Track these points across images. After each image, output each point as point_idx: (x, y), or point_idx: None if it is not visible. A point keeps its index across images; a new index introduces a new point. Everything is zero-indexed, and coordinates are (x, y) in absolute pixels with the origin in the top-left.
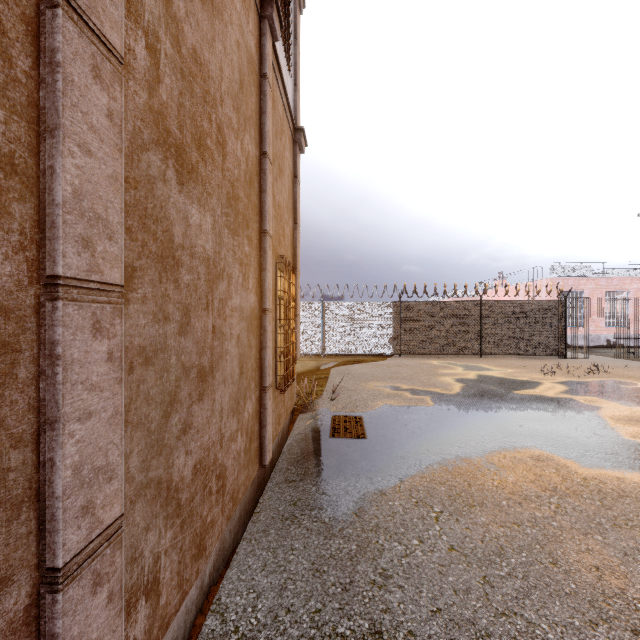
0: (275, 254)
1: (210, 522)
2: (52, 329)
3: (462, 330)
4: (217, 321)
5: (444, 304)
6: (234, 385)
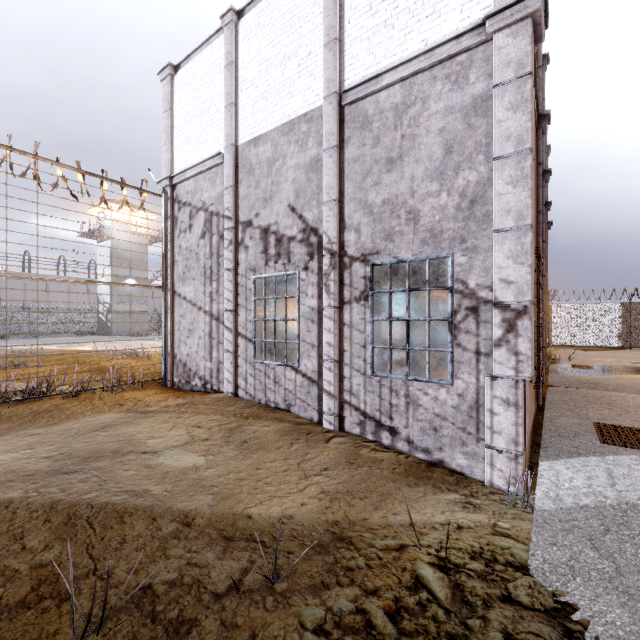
0: None
1: None
2: (543, 317)
3: None
4: None
5: None
6: None
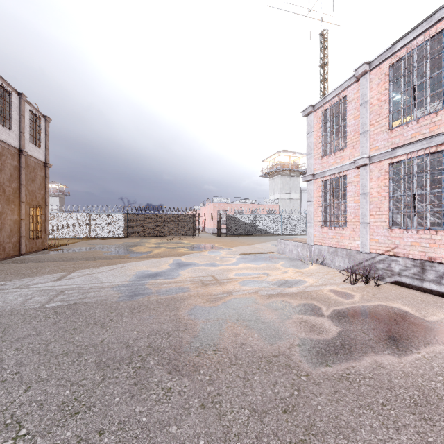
0: (29, 204)
1: (1, 253)
2: None
3: (155, 226)
4: (3, 221)
5: (147, 215)
6: (8, 233)
